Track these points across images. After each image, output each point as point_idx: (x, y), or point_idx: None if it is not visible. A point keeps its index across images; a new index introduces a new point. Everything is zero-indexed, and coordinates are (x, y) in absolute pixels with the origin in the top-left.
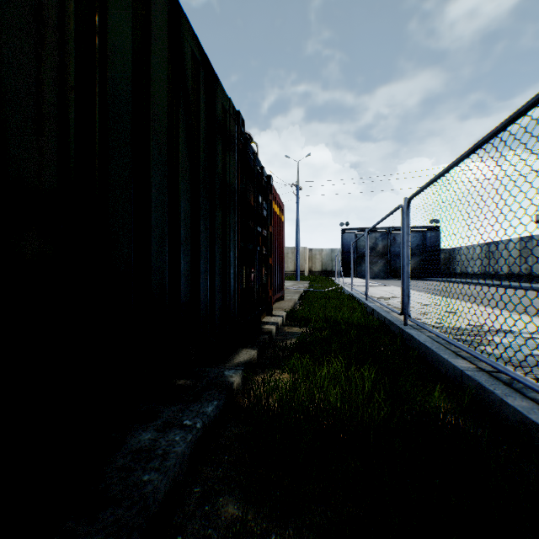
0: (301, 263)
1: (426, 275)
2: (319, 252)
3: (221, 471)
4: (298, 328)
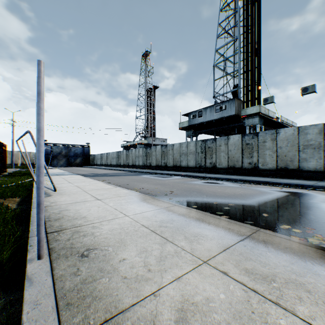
0: (17, 159)
1: (85, 165)
2: (29, 153)
3: None
4: None
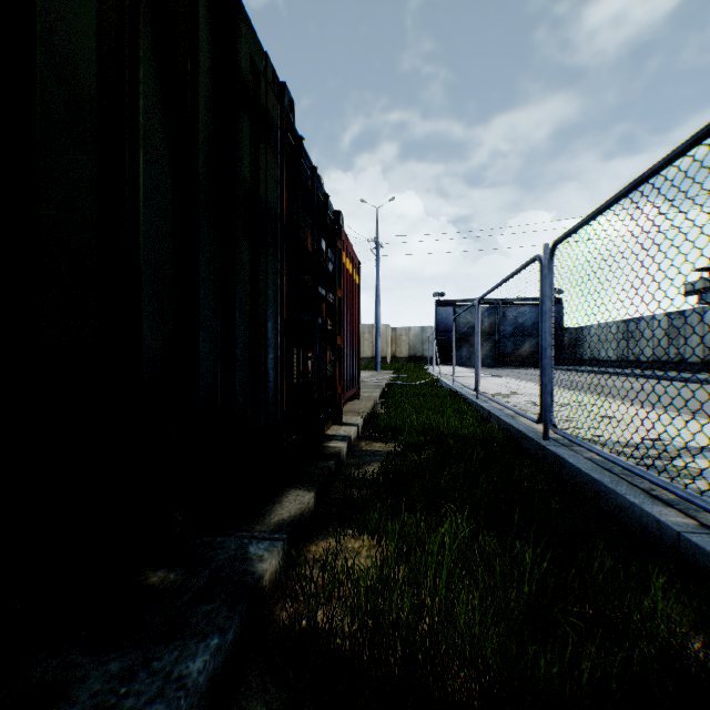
0: (382, 346)
1: None
2: (406, 331)
3: None
4: (382, 444)
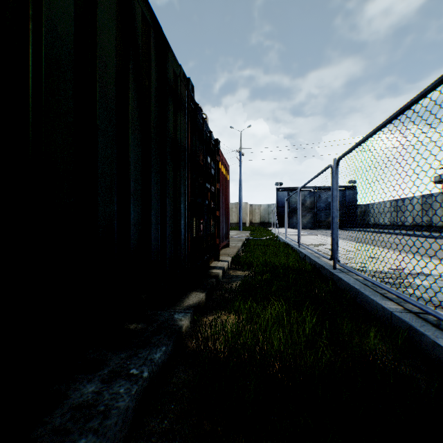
0: (243, 216)
1: (345, 226)
2: (258, 207)
3: (166, 423)
4: (242, 272)
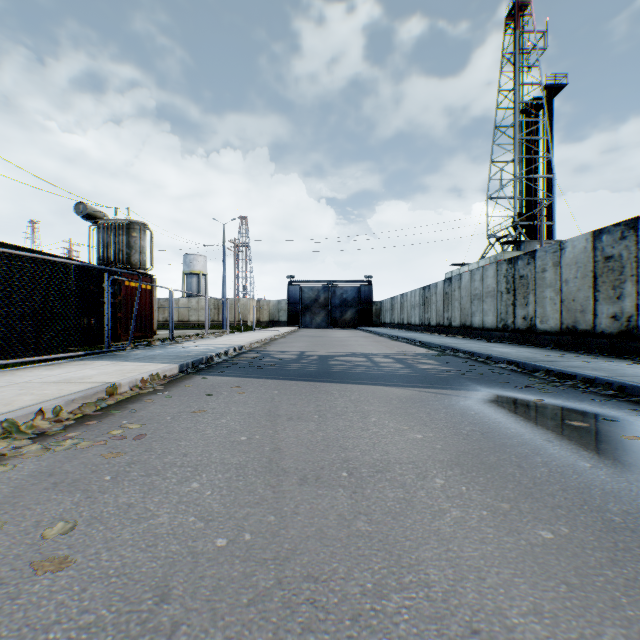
0: (246, 313)
1: (361, 325)
2: (267, 303)
3: None
4: None
